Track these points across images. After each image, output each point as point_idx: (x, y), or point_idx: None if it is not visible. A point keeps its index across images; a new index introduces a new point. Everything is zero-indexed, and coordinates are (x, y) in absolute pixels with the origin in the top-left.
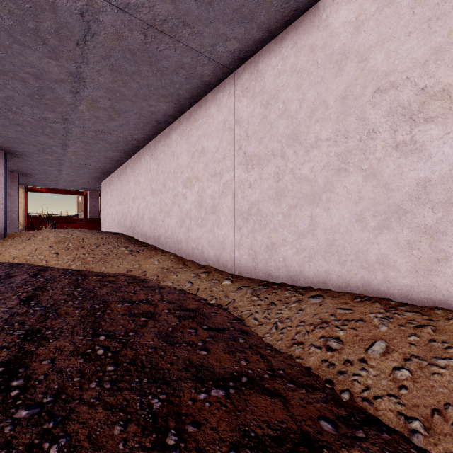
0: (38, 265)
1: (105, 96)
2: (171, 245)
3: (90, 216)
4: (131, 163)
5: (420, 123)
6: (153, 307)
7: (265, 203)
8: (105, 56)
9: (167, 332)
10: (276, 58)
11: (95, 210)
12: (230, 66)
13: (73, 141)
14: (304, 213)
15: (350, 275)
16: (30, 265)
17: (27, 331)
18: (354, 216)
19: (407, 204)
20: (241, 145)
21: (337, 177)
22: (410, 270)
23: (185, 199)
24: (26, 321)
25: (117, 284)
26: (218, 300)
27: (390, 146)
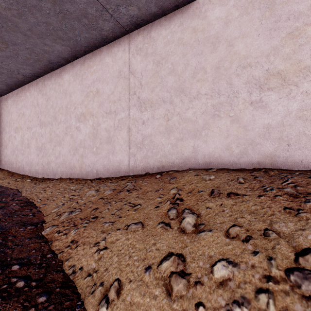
0: None
1: None
2: (8, 166)
3: None
4: None
5: (80, 122)
6: None
7: (46, 144)
8: None
9: None
10: (50, 82)
11: None
12: (32, 77)
13: None
14: (57, 149)
15: (68, 171)
16: None
17: None
18: (69, 150)
19: (78, 147)
20: (39, 116)
21: (65, 136)
22: (78, 168)
23: (15, 139)
24: None
25: None
26: (17, 187)
27: (75, 128)
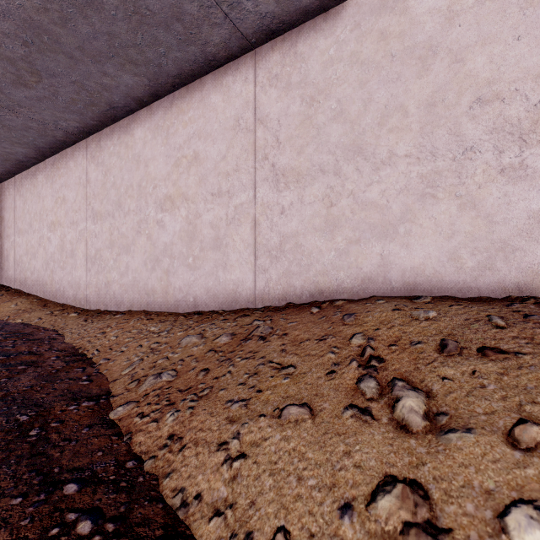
0: None
1: None
2: (37, 289)
3: None
4: None
5: (164, 211)
6: None
7: (104, 251)
8: None
9: None
10: (110, 142)
11: None
12: (80, 135)
13: None
14: (124, 259)
15: (142, 299)
16: None
17: None
18: (144, 262)
19: (160, 256)
20: (90, 201)
21: (137, 236)
22: (161, 293)
23: (50, 242)
24: None
25: None
26: (55, 327)
27: (155, 222)
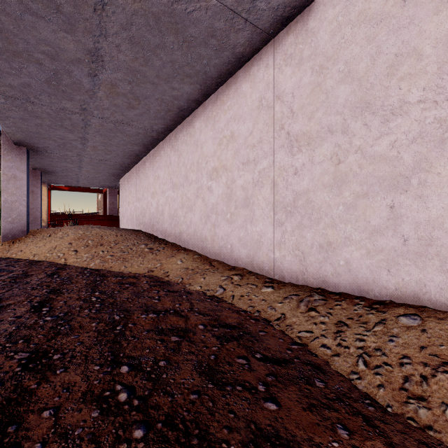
0: (57, 263)
1: (125, 79)
2: (194, 243)
3: (109, 213)
4: (150, 158)
5: None
6: (184, 320)
7: (317, 192)
8: (126, 25)
9: (209, 362)
10: (334, 9)
11: (114, 207)
12: (269, 31)
13: (92, 134)
14: (380, 203)
15: None
16: (49, 262)
17: (32, 354)
18: None
19: None
20: (282, 124)
21: (439, 151)
22: None
23: (211, 192)
24: (33, 337)
25: (139, 287)
26: (262, 312)
27: None
